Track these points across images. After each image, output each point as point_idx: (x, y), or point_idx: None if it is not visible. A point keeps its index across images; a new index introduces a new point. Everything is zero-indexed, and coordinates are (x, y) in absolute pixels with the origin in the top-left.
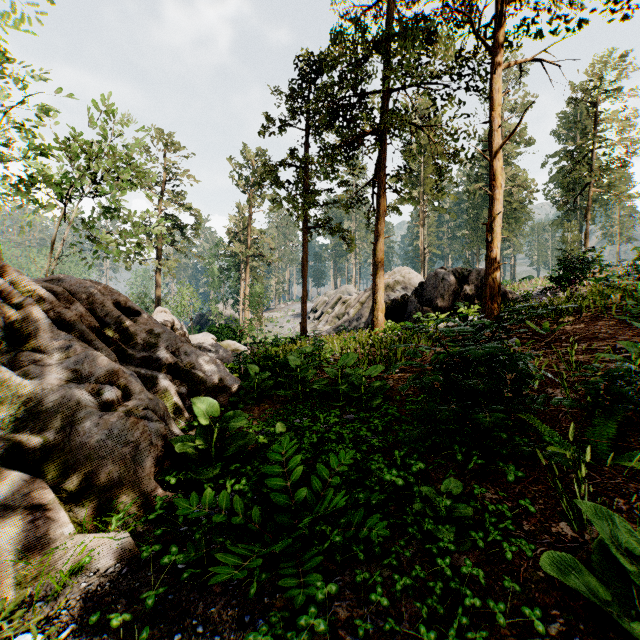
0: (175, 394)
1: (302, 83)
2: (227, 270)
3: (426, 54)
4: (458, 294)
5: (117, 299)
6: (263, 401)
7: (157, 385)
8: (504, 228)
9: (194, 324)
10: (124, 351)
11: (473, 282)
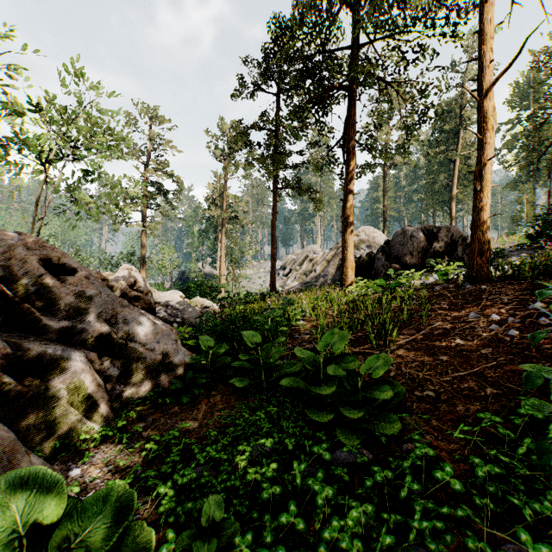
0: (93, 382)
1: (271, 48)
2: (206, 232)
3: (397, 7)
4: (427, 251)
5: (48, 254)
6: (216, 386)
7: (66, 371)
8: (459, 191)
9: (177, 280)
10: (37, 320)
11: (443, 239)
